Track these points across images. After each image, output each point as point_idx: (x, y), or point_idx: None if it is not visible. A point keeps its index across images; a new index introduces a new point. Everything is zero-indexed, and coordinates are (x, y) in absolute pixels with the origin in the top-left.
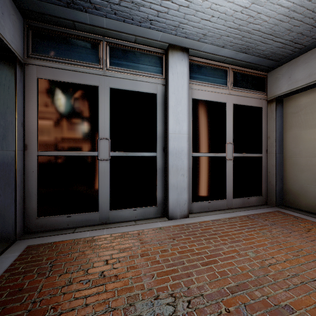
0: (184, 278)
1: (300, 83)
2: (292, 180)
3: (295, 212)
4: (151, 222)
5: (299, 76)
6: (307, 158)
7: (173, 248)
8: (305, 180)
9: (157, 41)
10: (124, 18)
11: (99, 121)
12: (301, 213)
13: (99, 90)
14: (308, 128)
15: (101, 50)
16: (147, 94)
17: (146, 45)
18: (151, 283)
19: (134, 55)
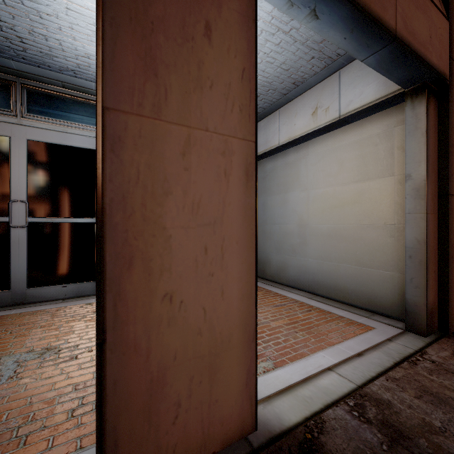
0: (73, 337)
1: (261, 149)
2: (261, 249)
3: (258, 281)
4: (83, 299)
5: (261, 141)
6: (270, 225)
7: (86, 318)
8: (270, 248)
9: (93, 90)
10: (37, 63)
11: (11, 180)
12: (264, 281)
13: (11, 141)
14: (271, 195)
15: (15, 94)
16: (82, 150)
17: (80, 92)
18: (33, 344)
19: (63, 102)
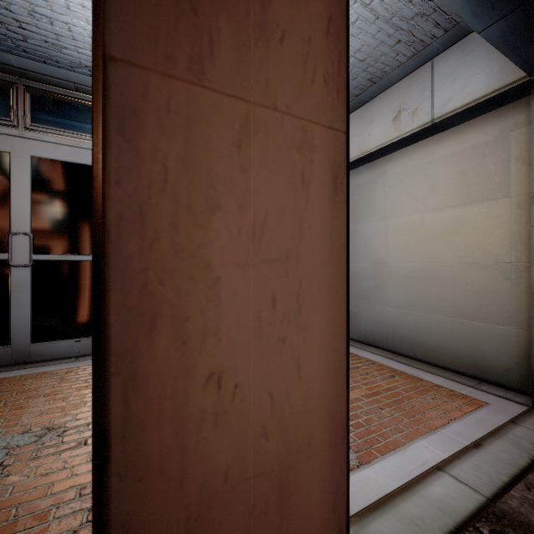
0: (83, 411)
1: None
2: None
3: None
4: None
5: None
6: None
7: None
8: None
9: None
10: (42, 58)
11: (11, 207)
12: None
13: (11, 158)
14: None
15: (16, 98)
16: None
17: None
18: (31, 420)
19: (76, 109)
